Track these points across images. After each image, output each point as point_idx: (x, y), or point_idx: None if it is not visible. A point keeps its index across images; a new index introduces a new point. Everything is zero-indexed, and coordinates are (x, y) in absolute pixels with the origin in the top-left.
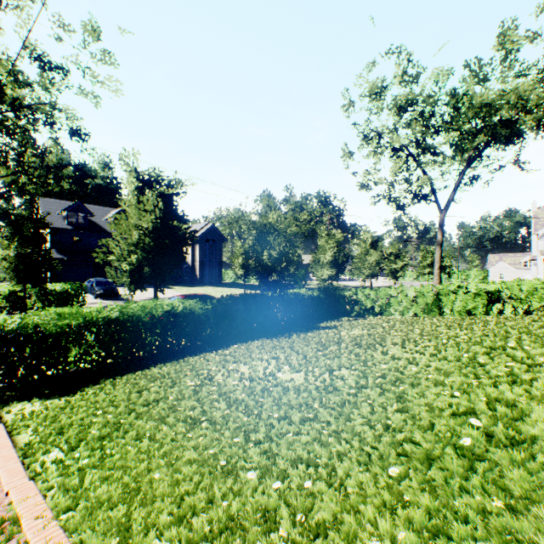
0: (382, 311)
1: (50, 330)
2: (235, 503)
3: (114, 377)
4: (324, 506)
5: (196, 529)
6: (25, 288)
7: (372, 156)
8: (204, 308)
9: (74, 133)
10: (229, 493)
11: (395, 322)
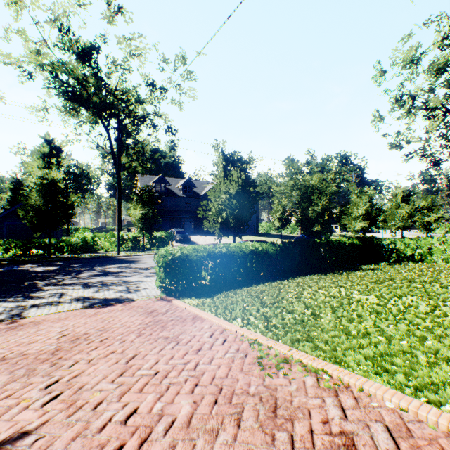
0: (422, 258)
1: (194, 258)
2: (381, 346)
3: (229, 290)
4: (444, 353)
5: (363, 353)
6: (143, 234)
7: (404, 118)
8: (274, 249)
9: (169, 131)
10: (371, 343)
11: (441, 268)
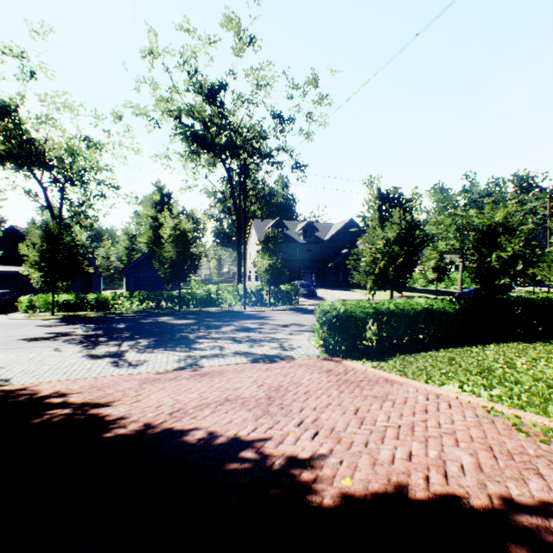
0: None
1: (358, 315)
2: None
3: (402, 354)
4: None
5: None
6: (269, 287)
7: None
8: (453, 308)
9: (297, 167)
10: None
11: None
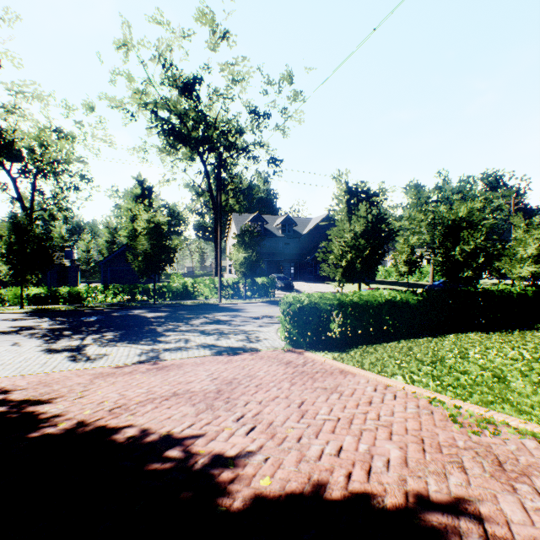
0: None
1: (322, 306)
2: None
3: (364, 345)
4: None
5: None
6: (245, 280)
7: None
8: (415, 299)
9: (272, 162)
10: None
11: None
